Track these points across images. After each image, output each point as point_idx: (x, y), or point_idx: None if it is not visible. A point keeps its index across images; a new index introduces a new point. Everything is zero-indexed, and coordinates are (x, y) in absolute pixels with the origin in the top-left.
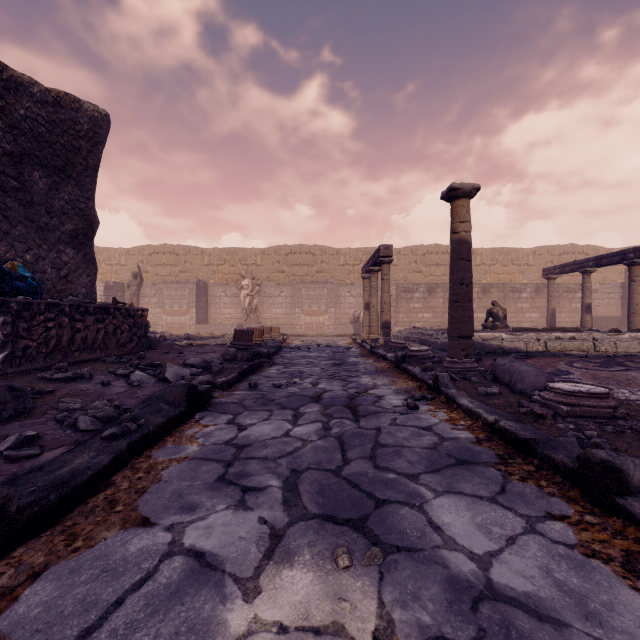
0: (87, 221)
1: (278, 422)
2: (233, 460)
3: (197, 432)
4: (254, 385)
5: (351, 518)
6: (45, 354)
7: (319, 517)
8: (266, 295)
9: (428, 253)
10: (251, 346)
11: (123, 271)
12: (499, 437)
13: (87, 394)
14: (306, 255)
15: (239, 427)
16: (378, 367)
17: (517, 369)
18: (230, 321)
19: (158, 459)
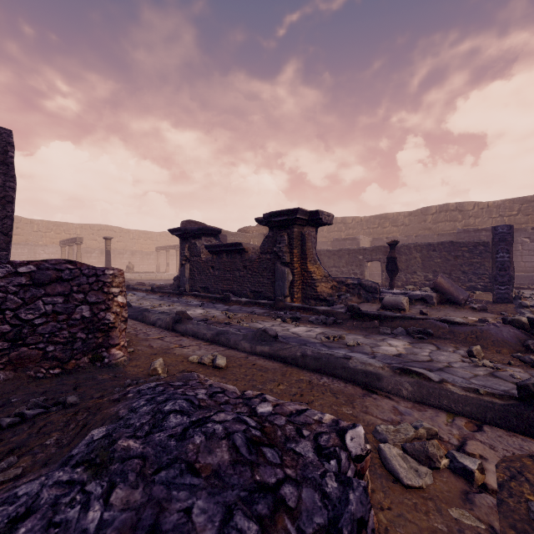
0: None
1: None
2: None
3: None
4: None
5: None
6: None
7: None
8: None
9: (101, 229)
10: None
11: None
12: None
13: None
14: None
15: None
16: None
17: None
18: None
19: None
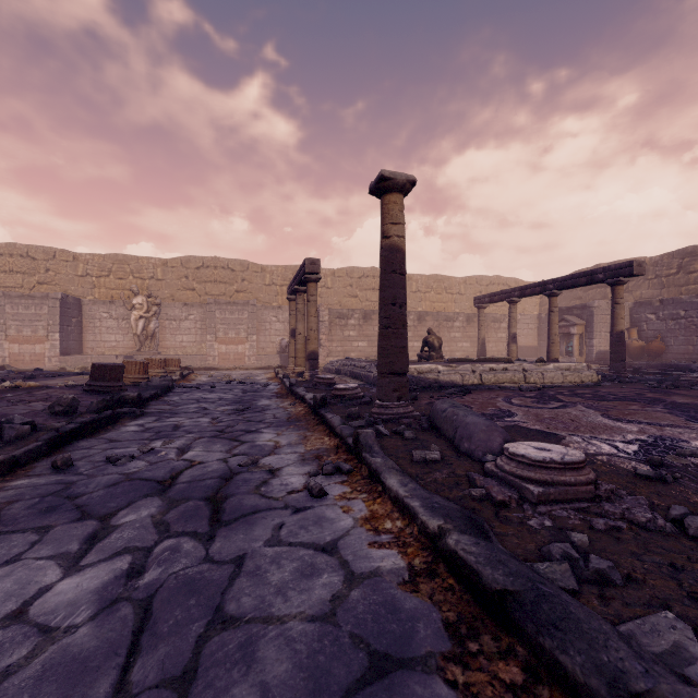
0: None
1: (31, 567)
2: None
3: None
4: (63, 463)
5: None
6: None
7: None
8: (168, 318)
9: (364, 276)
10: (120, 387)
11: None
12: (447, 566)
13: None
14: (223, 270)
15: None
16: (292, 413)
17: (463, 420)
18: (116, 351)
19: None
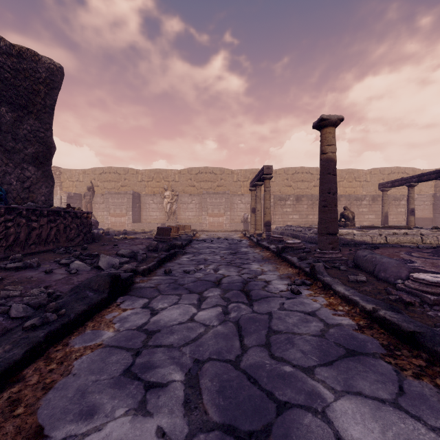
0: (46, 146)
1: (185, 306)
2: (142, 348)
3: (116, 316)
4: (168, 271)
5: (253, 429)
6: (5, 247)
7: (220, 428)
8: (182, 202)
9: (296, 173)
10: (169, 239)
11: (81, 185)
12: (379, 325)
13: (30, 281)
14: (210, 174)
15: (152, 311)
16: (263, 256)
17: (380, 260)
18: (156, 221)
19: (74, 347)
